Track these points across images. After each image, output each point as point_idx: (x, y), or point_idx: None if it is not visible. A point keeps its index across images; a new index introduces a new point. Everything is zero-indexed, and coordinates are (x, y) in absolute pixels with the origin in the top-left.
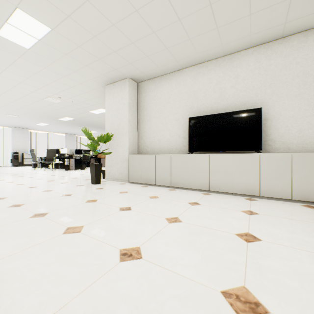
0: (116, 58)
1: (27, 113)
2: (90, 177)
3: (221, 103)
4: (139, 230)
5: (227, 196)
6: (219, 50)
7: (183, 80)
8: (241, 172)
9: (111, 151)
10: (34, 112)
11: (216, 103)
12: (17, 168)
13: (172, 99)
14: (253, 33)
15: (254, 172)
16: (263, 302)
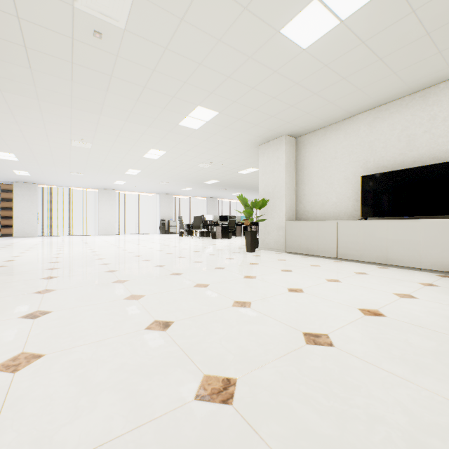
0: (272, 121)
1: (178, 179)
2: (241, 246)
3: (408, 154)
4: (301, 282)
5: (411, 272)
6: (403, 90)
7: (355, 129)
8: (433, 242)
9: (264, 218)
10: (183, 178)
11: (401, 154)
12: (165, 235)
13: (339, 154)
14: None
15: None
16: (385, 314)
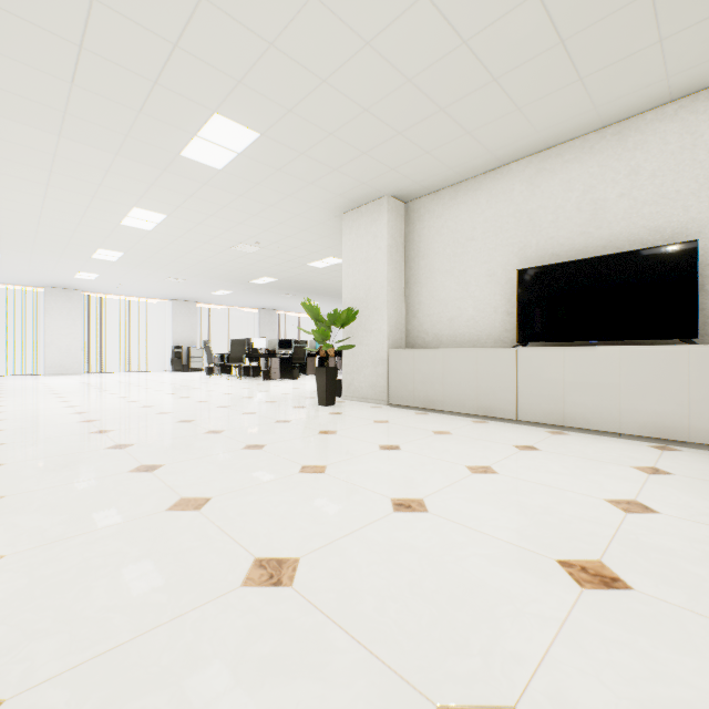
0: (365, 164)
1: (200, 273)
2: (312, 393)
3: (594, 233)
4: (419, 478)
5: (607, 440)
6: (588, 119)
7: (505, 189)
8: (642, 387)
9: (352, 343)
10: (211, 272)
11: (583, 234)
12: (181, 374)
13: (480, 231)
14: (673, 73)
15: (676, 389)
16: (626, 579)
